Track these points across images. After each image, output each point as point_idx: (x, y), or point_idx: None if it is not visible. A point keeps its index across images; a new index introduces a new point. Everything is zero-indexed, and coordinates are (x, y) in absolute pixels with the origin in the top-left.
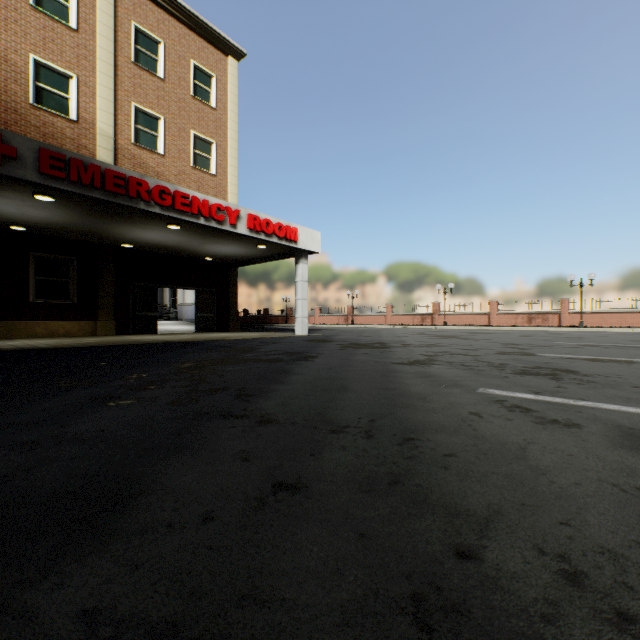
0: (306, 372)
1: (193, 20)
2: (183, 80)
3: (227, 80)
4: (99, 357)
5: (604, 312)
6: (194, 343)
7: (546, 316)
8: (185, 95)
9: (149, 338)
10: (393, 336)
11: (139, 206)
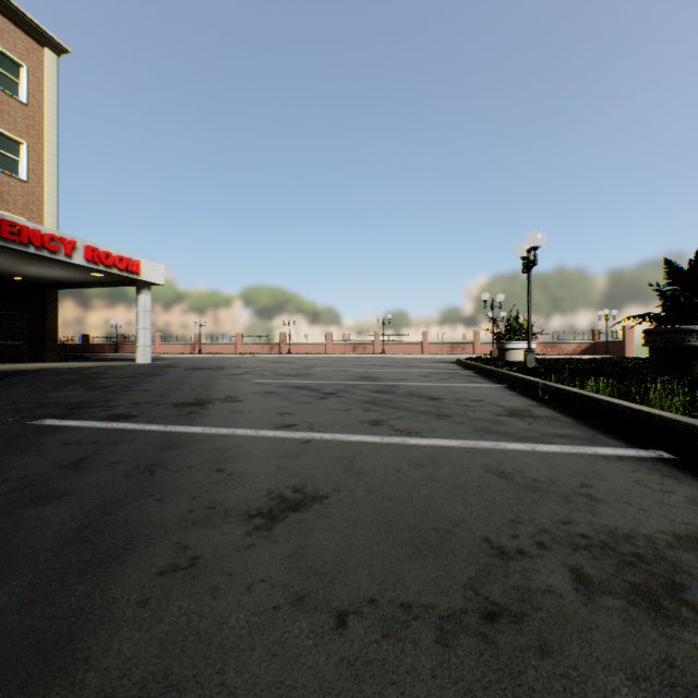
0: (161, 380)
1: None
2: None
3: (43, 74)
4: None
5: (400, 343)
6: (28, 371)
7: (365, 346)
8: None
9: None
10: (235, 362)
11: None
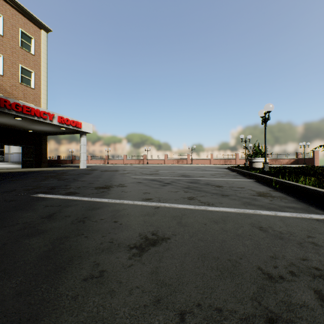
0: (90, 176)
1: (21, 8)
2: (15, 37)
3: (41, 41)
4: (1, 176)
5: (199, 159)
6: (34, 172)
7: (183, 160)
8: (16, 45)
9: (2, 170)
10: (123, 168)
11: (5, 111)
